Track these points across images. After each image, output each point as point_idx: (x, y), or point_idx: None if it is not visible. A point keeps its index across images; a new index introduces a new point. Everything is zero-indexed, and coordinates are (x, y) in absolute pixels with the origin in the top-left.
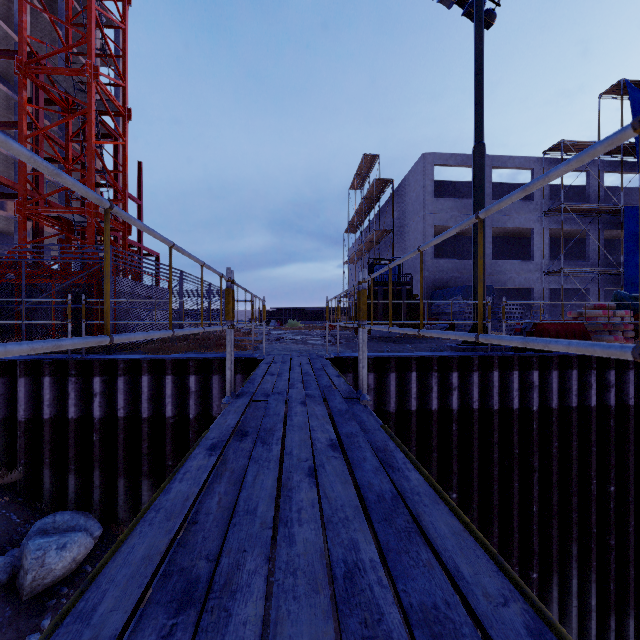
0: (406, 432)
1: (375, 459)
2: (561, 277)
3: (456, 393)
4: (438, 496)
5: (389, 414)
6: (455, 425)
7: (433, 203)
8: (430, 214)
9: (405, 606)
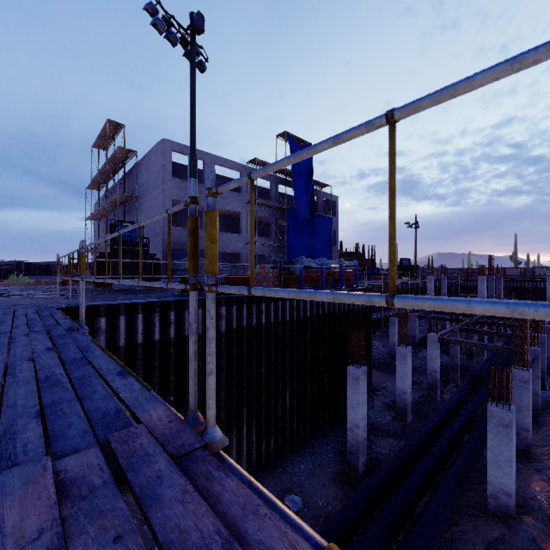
0: (135, 360)
1: (77, 349)
2: (256, 247)
3: (173, 326)
4: (107, 355)
5: (120, 348)
6: (172, 349)
7: (171, 181)
8: (169, 189)
9: (72, 377)
